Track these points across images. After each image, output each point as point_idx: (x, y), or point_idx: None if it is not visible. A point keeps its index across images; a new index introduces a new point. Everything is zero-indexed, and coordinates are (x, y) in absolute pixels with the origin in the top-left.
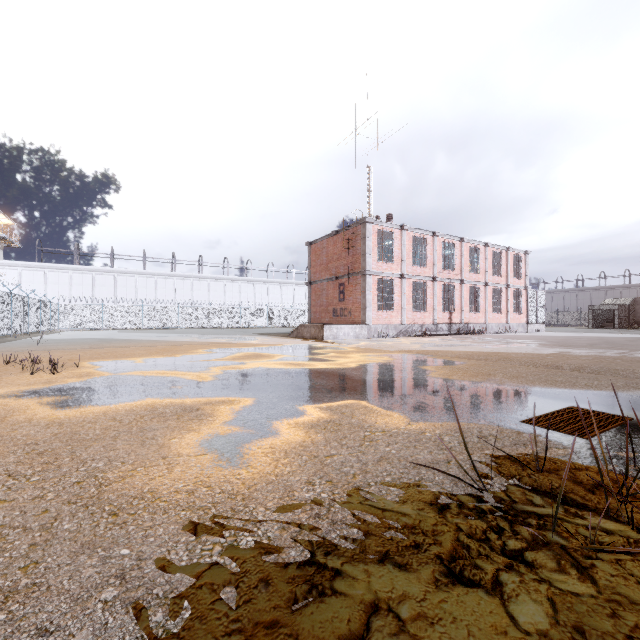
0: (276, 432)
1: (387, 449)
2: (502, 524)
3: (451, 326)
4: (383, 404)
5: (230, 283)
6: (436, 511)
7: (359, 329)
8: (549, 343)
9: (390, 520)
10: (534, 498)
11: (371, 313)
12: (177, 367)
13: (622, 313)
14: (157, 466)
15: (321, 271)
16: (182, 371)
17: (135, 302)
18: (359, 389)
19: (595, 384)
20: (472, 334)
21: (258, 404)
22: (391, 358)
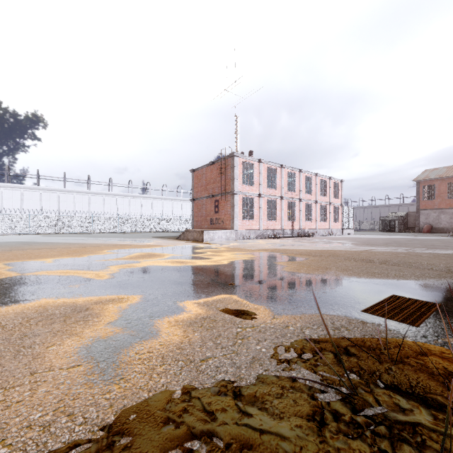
0: (156, 332)
1: (258, 347)
2: (383, 445)
3: (293, 231)
4: (251, 298)
5: (134, 199)
6: (315, 432)
7: (229, 233)
8: (359, 243)
9: (269, 451)
10: (400, 402)
11: (238, 222)
12: (81, 266)
13: (400, 222)
14: (20, 386)
15: (201, 191)
16: (84, 270)
17: (57, 213)
18: (230, 284)
19: (401, 274)
20: (307, 236)
21: (144, 301)
22: (253, 256)
